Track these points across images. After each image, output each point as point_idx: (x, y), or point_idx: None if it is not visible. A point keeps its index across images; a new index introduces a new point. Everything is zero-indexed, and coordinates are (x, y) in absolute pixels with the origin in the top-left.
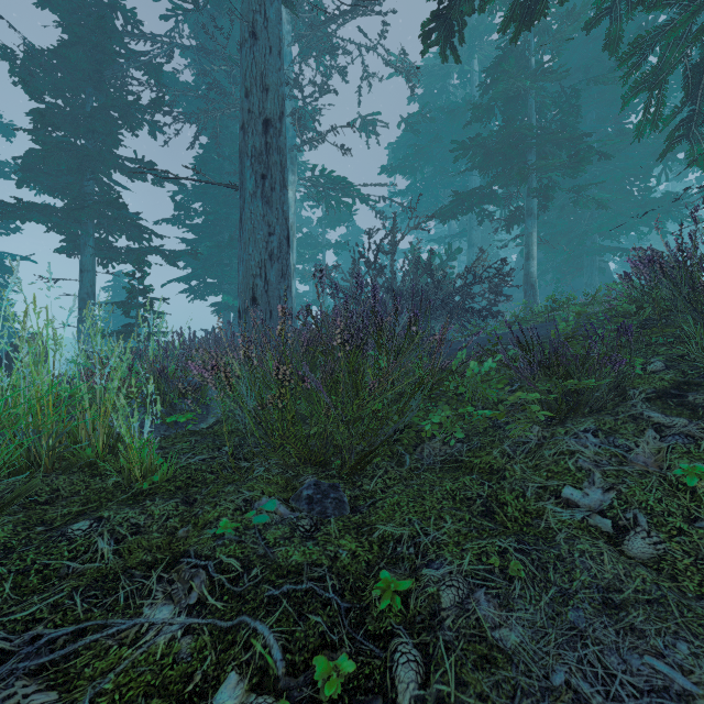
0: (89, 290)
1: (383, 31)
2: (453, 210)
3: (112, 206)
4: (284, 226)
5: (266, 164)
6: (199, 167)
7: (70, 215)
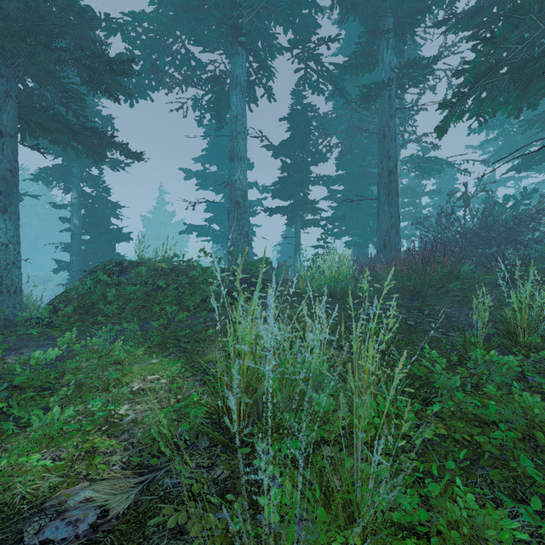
0: (298, 241)
1: (461, 61)
2: (526, 163)
3: (309, 202)
4: (397, 212)
5: (389, 189)
6: (338, 164)
7: (294, 209)
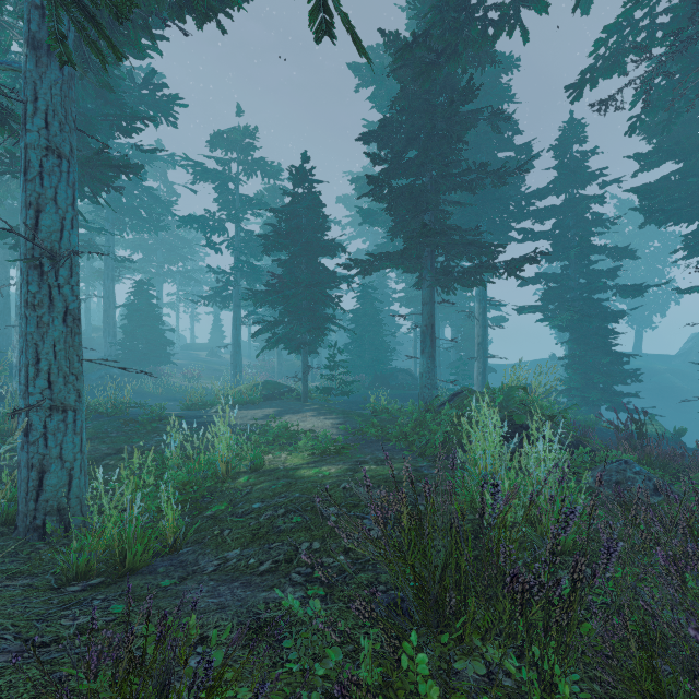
0: None
1: None
2: None
3: None
4: None
5: None
6: None
7: None
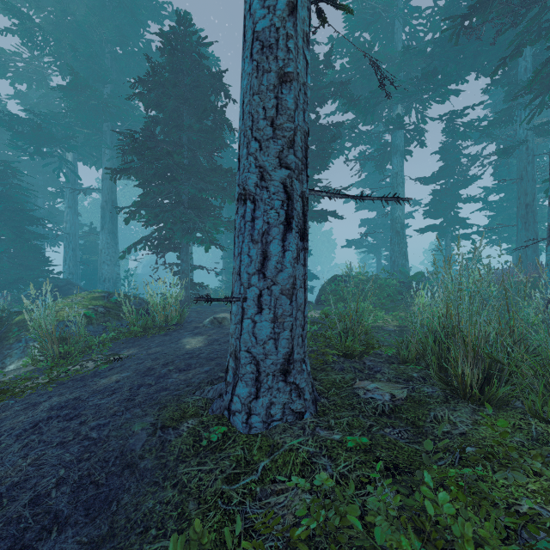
0: (449, 253)
1: None
2: None
3: (459, 221)
4: (534, 235)
5: (526, 218)
6: (496, 174)
7: (444, 228)
